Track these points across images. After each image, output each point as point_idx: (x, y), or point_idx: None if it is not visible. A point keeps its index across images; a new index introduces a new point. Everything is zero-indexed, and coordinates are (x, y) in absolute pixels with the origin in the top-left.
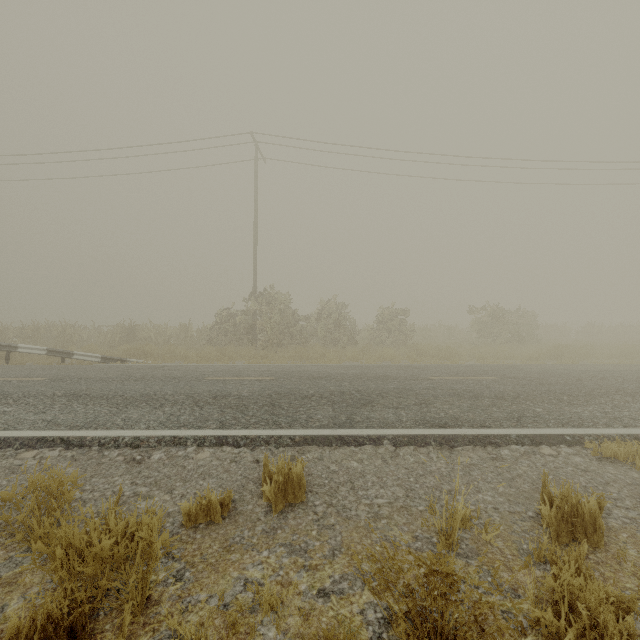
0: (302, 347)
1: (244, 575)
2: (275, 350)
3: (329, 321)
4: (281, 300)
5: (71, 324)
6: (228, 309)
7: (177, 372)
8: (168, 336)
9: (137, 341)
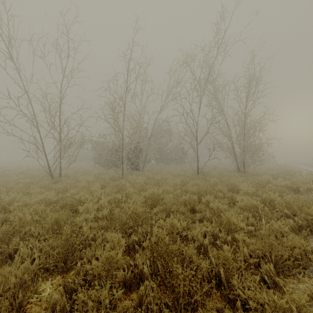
0: None
1: None
2: None
3: None
4: None
5: None
6: None
7: None
8: None
9: None
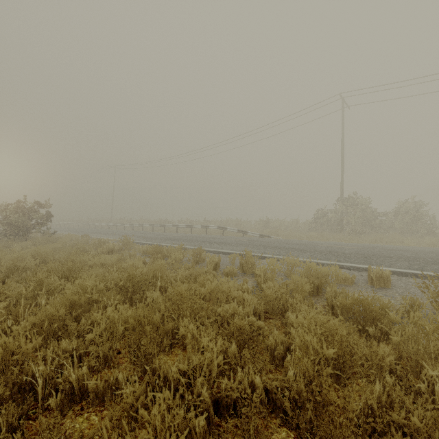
0: (381, 234)
1: (366, 295)
2: (358, 236)
3: (406, 217)
4: (362, 202)
5: (240, 219)
6: (322, 210)
7: (302, 242)
8: (286, 226)
9: (269, 228)
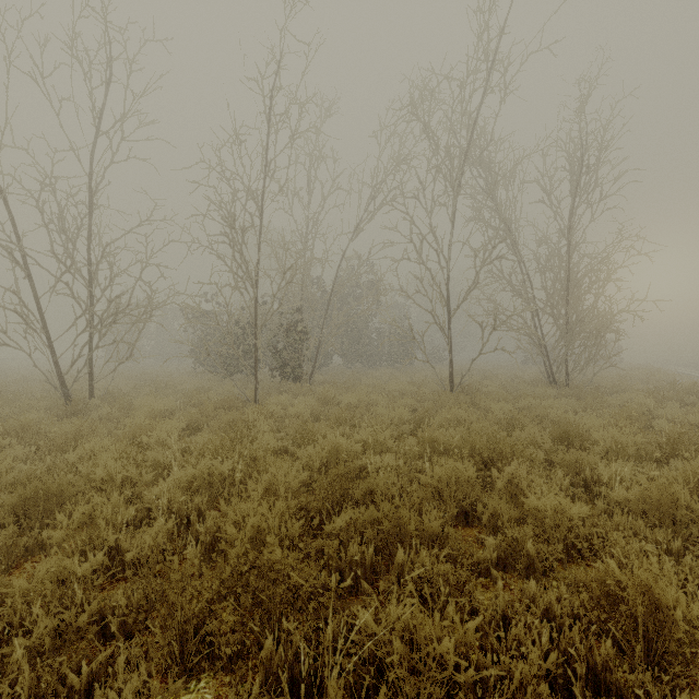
0: None
1: None
2: None
3: None
4: None
5: None
6: None
7: None
8: None
9: None
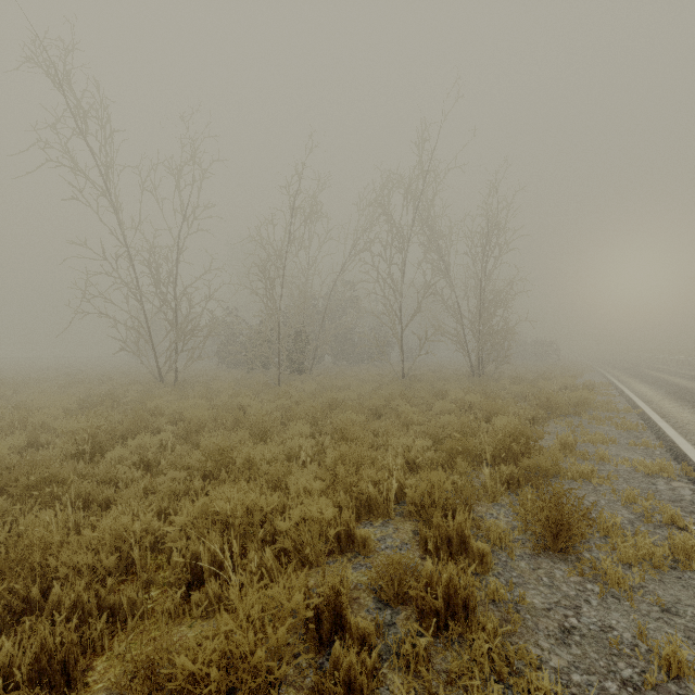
0: None
1: None
2: None
3: None
4: None
5: None
6: None
7: None
8: None
9: None
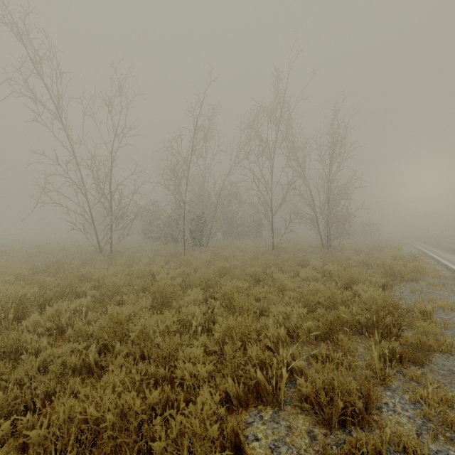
0: None
1: None
2: None
3: None
4: None
5: None
6: None
7: None
8: None
9: None
